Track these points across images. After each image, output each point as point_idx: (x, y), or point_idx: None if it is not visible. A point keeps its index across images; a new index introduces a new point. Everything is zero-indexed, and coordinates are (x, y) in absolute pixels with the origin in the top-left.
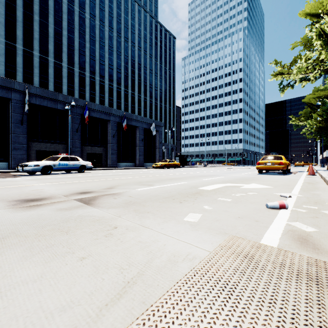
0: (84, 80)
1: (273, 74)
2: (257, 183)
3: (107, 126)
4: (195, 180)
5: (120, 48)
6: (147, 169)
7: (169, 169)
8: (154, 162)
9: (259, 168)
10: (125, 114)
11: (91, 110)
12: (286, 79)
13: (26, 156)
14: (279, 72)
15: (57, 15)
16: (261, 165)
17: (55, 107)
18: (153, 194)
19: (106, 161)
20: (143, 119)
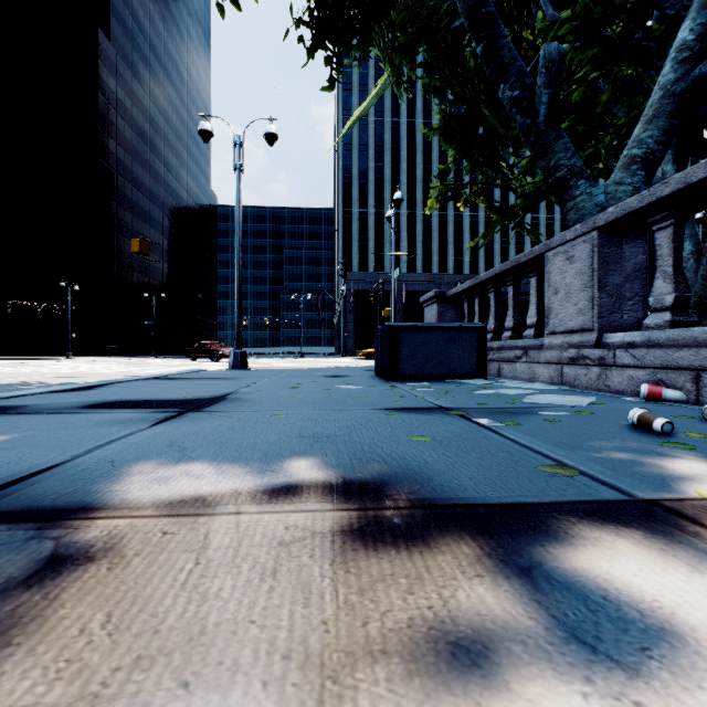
0: None
1: None
2: None
3: None
4: None
5: None
6: None
7: None
8: None
9: None
10: None
11: None
12: None
13: None
14: None
15: None
16: None
17: None
18: None
19: None
20: None
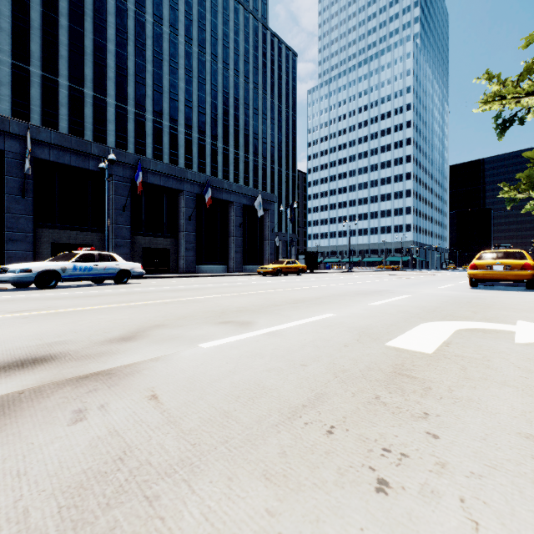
0: (143, 126)
1: (484, 98)
2: (522, 317)
3: (178, 202)
4: (353, 306)
5: (203, 73)
6: (248, 277)
7: (287, 277)
8: (260, 264)
9: (476, 277)
10: (210, 180)
11: (150, 173)
12: (510, 107)
13: (31, 253)
14: (494, 94)
15: (99, 18)
16: (480, 270)
17: (85, 166)
18: (244, 379)
19: (176, 263)
20: (242, 189)
